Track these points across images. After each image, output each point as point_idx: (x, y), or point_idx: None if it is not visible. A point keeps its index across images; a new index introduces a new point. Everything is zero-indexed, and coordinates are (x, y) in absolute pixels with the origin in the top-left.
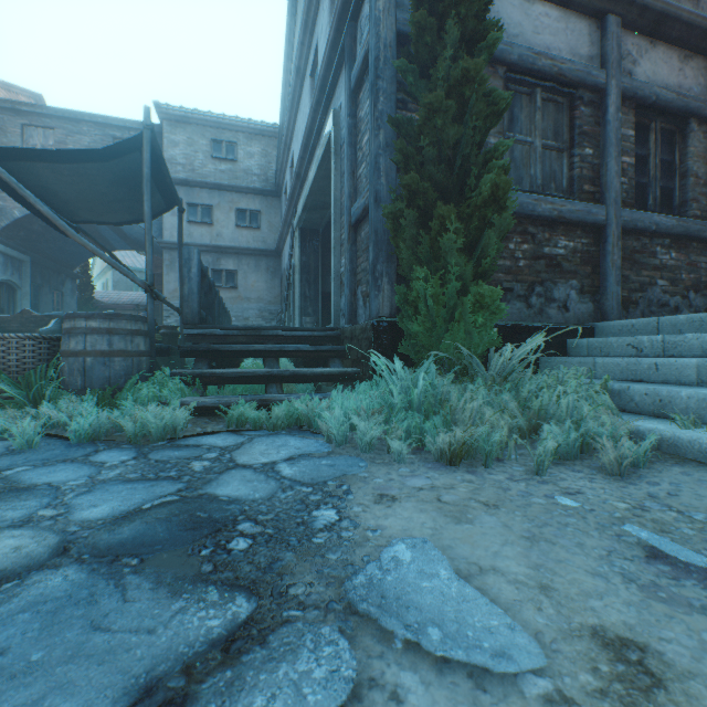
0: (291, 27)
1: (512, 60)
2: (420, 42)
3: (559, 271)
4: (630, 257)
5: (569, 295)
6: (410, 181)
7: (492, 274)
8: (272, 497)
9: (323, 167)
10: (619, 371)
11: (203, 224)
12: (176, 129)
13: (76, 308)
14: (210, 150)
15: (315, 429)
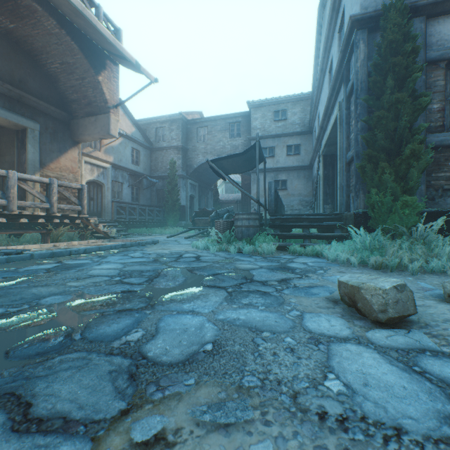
0: (317, 41)
1: (449, 56)
2: (374, 87)
3: None
4: None
5: None
6: (367, 152)
7: (417, 188)
8: (305, 268)
9: (334, 127)
10: None
11: (269, 157)
12: (256, 112)
13: (212, 204)
14: (272, 117)
15: (323, 257)
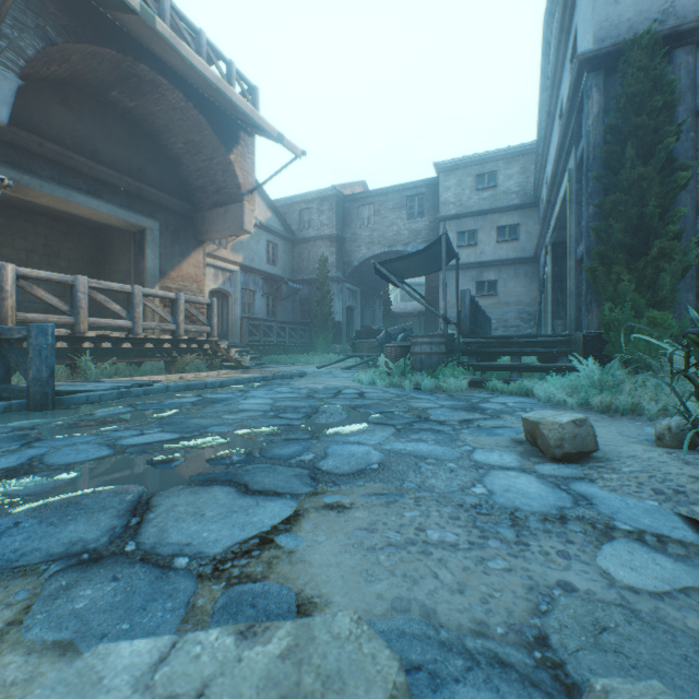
0: (544, 66)
1: None
2: (609, 158)
3: None
4: None
5: None
6: (597, 250)
7: (672, 300)
8: (501, 409)
9: (564, 204)
10: None
11: (468, 246)
12: (448, 177)
13: (381, 319)
14: (474, 185)
15: (535, 396)
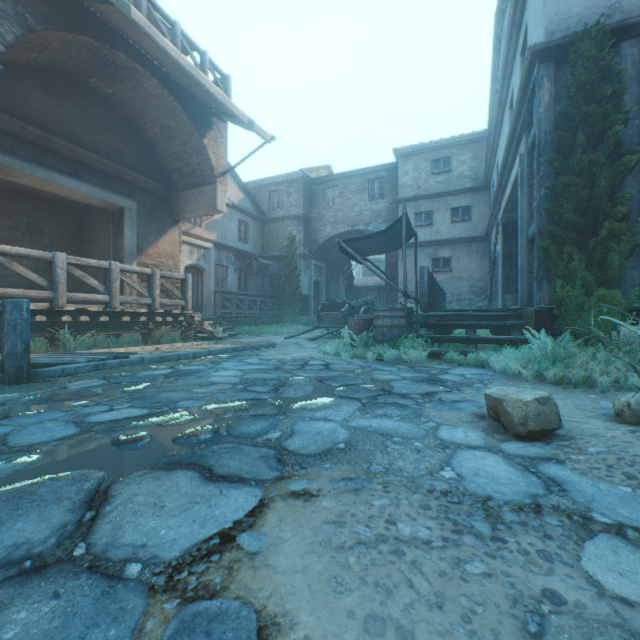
0: (495, 60)
1: None
2: (560, 143)
3: None
4: None
5: None
6: (550, 230)
7: (620, 277)
8: (460, 380)
9: (515, 187)
10: None
11: (425, 226)
12: (406, 162)
13: (344, 292)
14: (430, 169)
15: (490, 367)
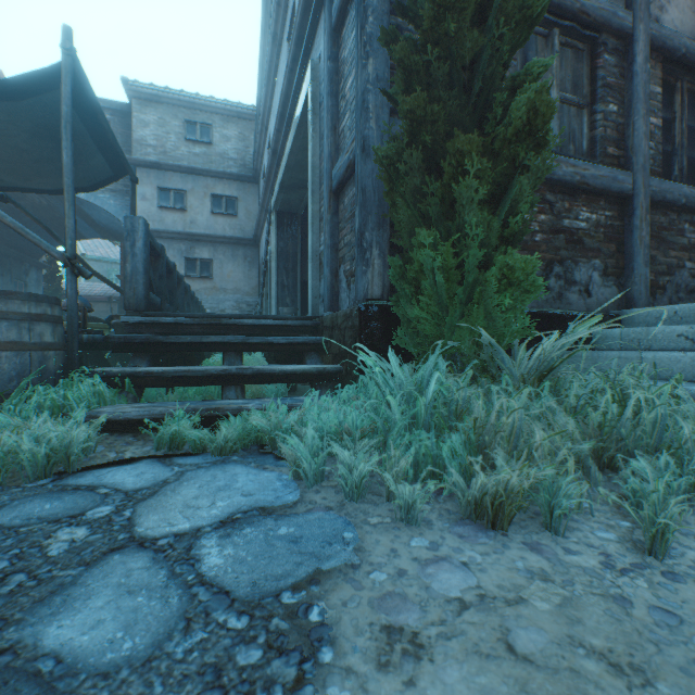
0: None
1: None
2: None
3: (580, 248)
4: (657, 235)
5: (591, 277)
6: (413, 106)
7: (520, 239)
8: (155, 656)
9: (300, 135)
10: (679, 369)
11: (176, 210)
12: (146, 108)
13: None
14: (183, 132)
15: (280, 451)
